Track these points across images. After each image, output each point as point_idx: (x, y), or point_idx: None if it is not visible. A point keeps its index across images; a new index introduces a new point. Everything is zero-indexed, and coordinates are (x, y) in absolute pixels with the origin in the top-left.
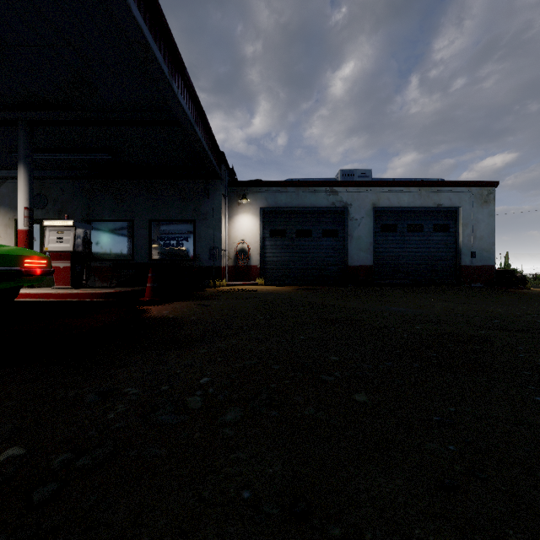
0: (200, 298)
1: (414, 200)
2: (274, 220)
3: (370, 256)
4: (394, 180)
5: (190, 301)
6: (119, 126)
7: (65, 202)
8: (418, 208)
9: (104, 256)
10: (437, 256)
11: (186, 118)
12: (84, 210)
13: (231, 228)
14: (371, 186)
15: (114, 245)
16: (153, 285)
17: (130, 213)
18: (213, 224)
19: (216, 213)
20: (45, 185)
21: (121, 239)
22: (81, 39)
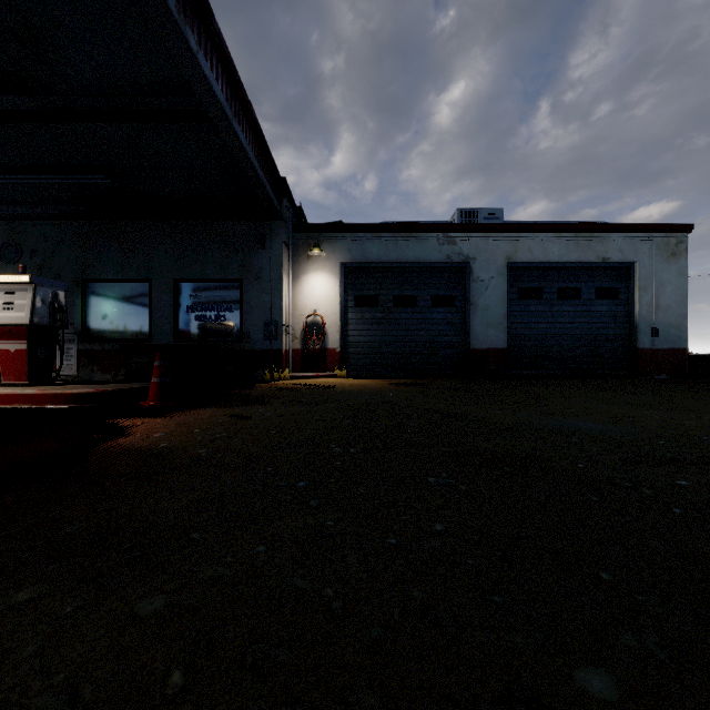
0: (241, 401)
1: (568, 252)
2: (361, 282)
3: (503, 334)
4: (539, 223)
5: (220, 408)
6: (111, 122)
7: (48, 254)
8: (573, 264)
9: (107, 334)
10: (601, 334)
11: (217, 105)
12: (77, 266)
13: (298, 293)
14: (505, 230)
15: (122, 317)
16: (161, 380)
17: (145, 269)
18: (270, 287)
19: (274, 269)
20: (18, 228)
21: (133, 309)
22: None
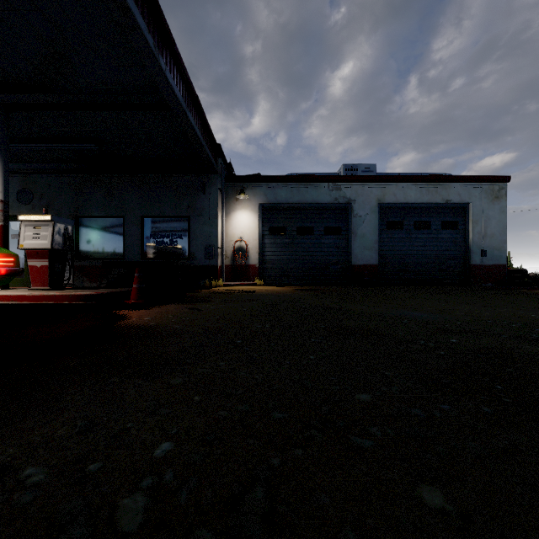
0: (192, 300)
1: (422, 195)
2: (274, 217)
3: (375, 254)
4: (400, 175)
5: (180, 304)
6: (103, 111)
7: (52, 198)
8: (425, 204)
9: (93, 254)
10: (445, 254)
11: (177, 101)
12: (72, 206)
13: (228, 225)
14: (376, 180)
15: (104, 242)
16: (139, 286)
17: (121, 208)
18: (209, 221)
19: (212, 208)
20: (30, 179)
21: (112, 236)
22: (50, 1)
